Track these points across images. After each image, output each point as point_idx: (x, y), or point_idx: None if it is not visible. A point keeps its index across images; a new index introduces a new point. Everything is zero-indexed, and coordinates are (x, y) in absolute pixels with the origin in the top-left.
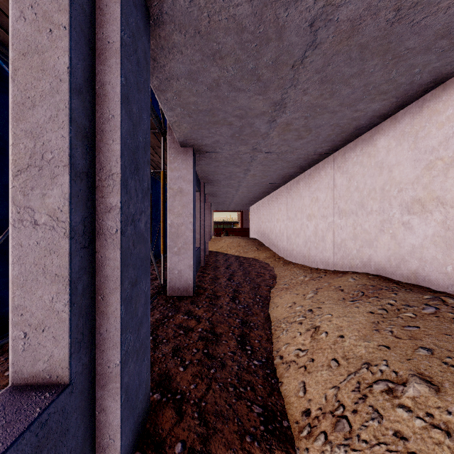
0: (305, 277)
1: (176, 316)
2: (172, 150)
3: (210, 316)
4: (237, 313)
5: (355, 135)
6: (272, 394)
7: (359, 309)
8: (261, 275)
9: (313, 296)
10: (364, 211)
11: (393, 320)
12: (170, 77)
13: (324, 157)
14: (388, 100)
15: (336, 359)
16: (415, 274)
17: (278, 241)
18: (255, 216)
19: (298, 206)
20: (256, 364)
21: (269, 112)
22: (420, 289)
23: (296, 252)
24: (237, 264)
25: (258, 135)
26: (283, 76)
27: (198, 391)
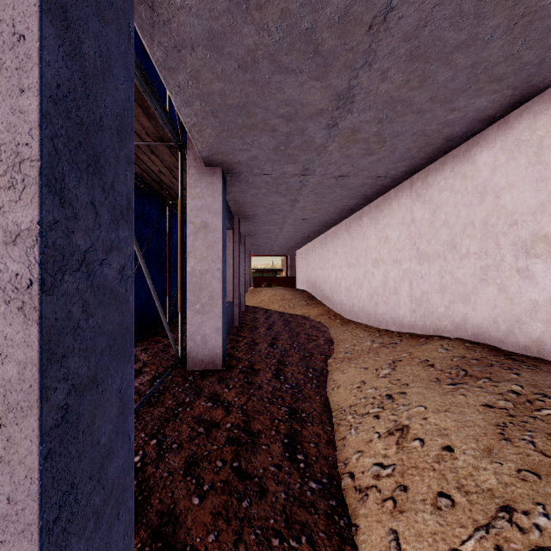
0: (373, 343)
1: (195, 403)
2: (193, 169)
3: (244, 401)
4: (283, 396)
5: (444, 150)
6: (343, 550)
7: (467, 399)
8: (313, 339)
9: (389, 373)
10: (456, 254)
11: (528, 421)
12: (180, 44)
13: (397, 182)
14: (500, 92)
15: (447, 491)
16: (538, 342)
17: (333, 293)
18: (304, 262)
19: (360, 249)
20: (313, 489)
21: (328, 110)
22: (550, 366)
23: (357, 308)
24: (282, 323)
25: (312, 148)
26: (354, 45)
27: (220, 547)
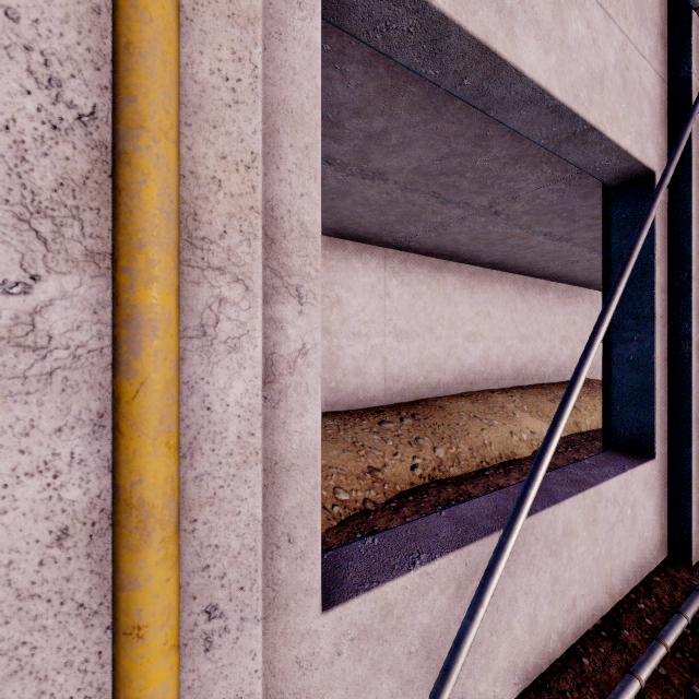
0: None
1: None
2: None
3: None
4: None
5: None
6: None
7: None
8: None
9: None
10: None
11: None
12: None
13: None
14: None
15: None
16: None
17: None
18: None
19: None
20: None
21: None
22: None
23: None
24: None
25: None
26: None
27: None
